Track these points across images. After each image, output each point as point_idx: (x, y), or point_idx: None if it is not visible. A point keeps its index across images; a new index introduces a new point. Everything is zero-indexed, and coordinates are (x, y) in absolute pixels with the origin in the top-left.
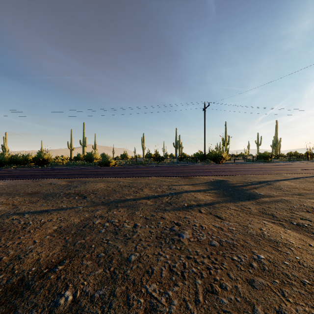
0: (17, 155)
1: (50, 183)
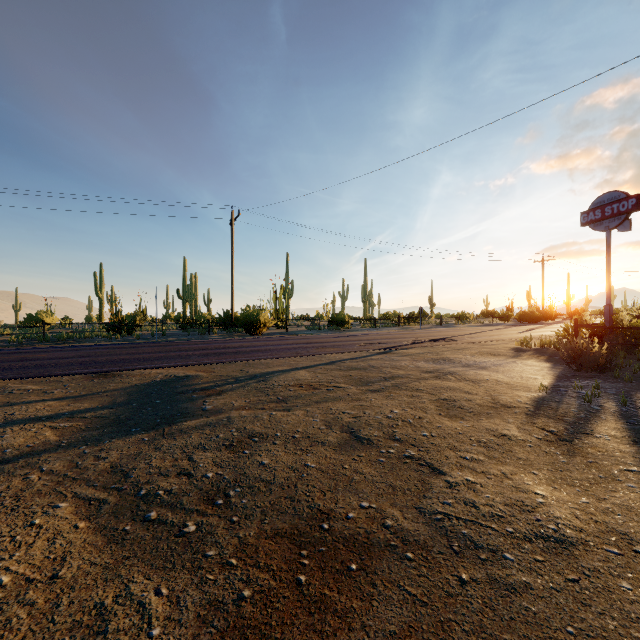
0: None
1: None
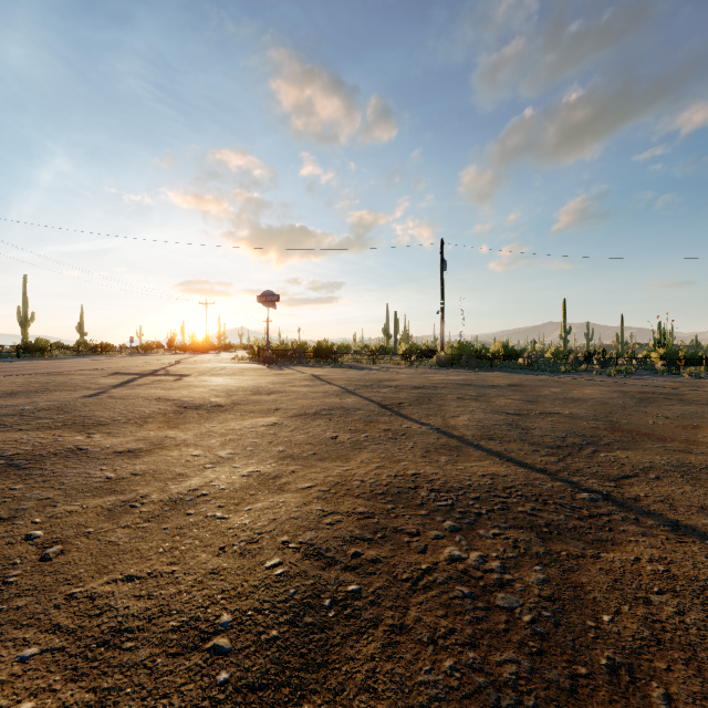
0: None
1: None
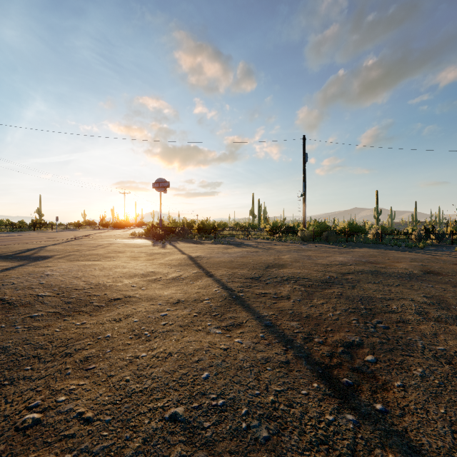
0: None
1: None
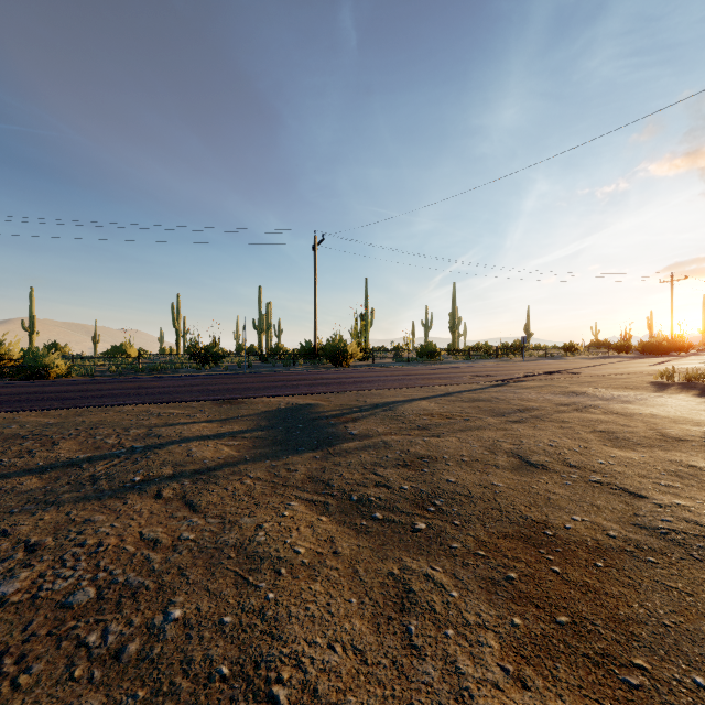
0: None
1: None
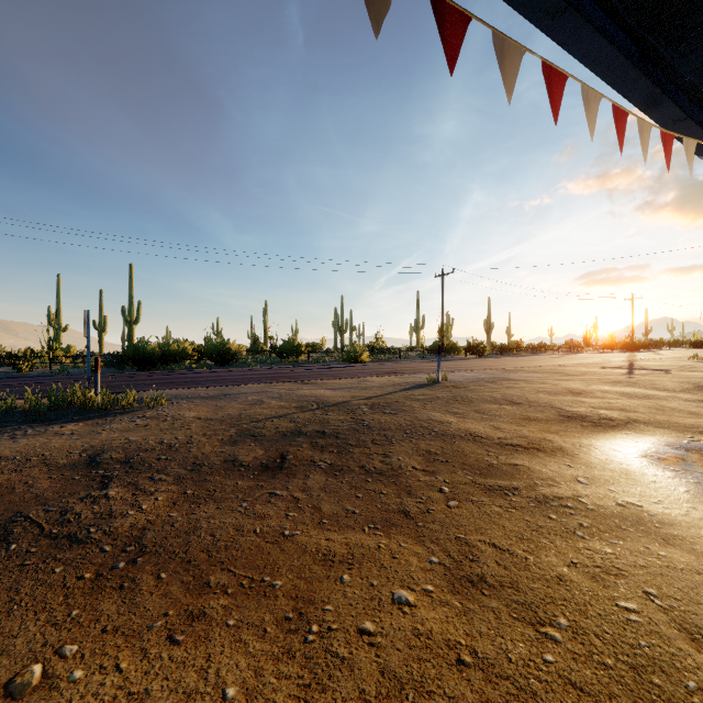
0: (164, 342)
1: (508, 373)
